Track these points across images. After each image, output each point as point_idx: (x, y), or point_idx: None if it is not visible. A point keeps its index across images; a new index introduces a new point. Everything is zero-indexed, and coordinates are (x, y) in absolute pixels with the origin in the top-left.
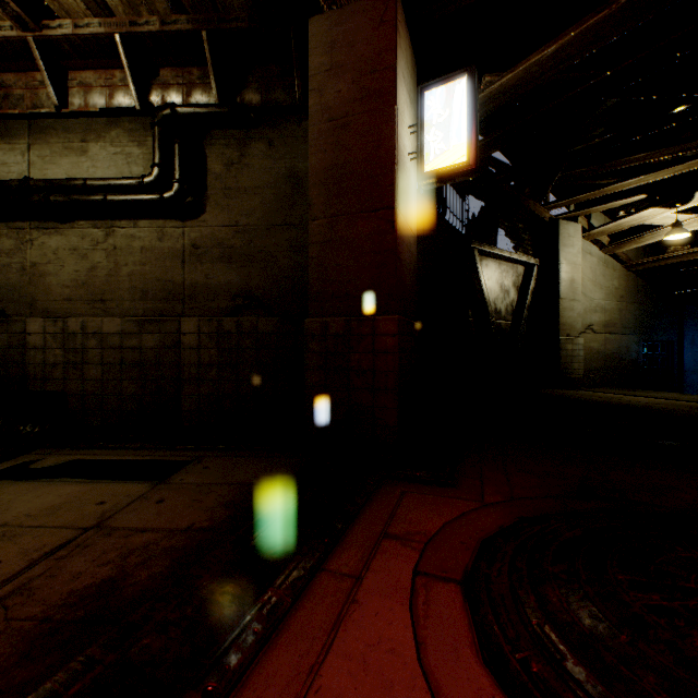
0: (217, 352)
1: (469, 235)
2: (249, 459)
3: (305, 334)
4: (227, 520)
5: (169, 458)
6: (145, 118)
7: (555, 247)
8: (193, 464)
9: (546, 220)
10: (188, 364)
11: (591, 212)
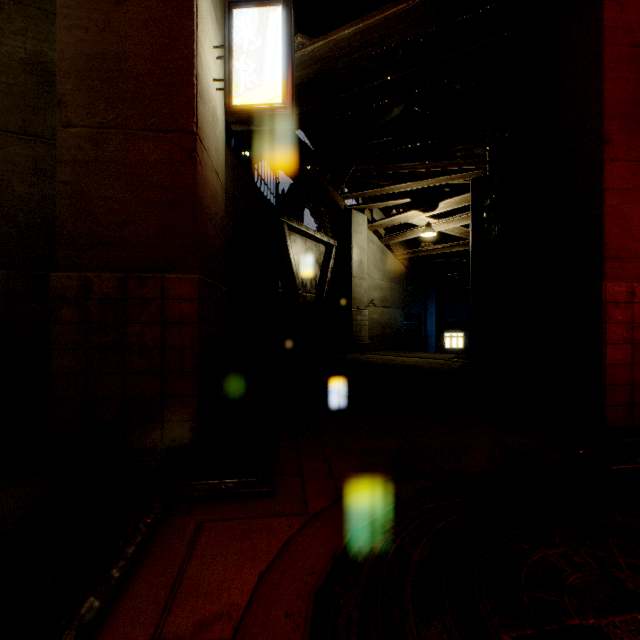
0: None
1: (279, 208)
2: None
3: (51, 295)
4: None
5: None
6: None
7: (349, 232)
8: None
9: (343, 208)
10: None
11: (374, 207)
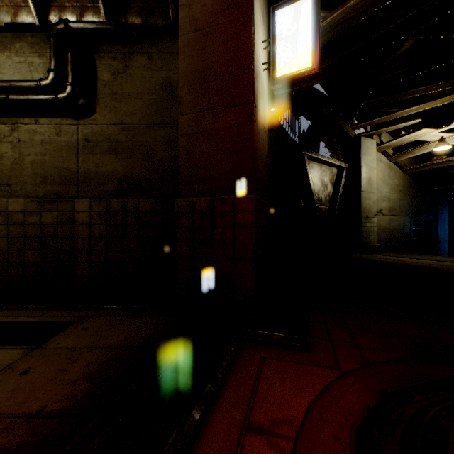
0: (105, 227)
1: (300, 144)
2: (127, 319)
3: (176, 211)
4: (83, 399)
5: (56, 319)
6: (45, 34)
7: (358, 155)
8: (76, 324)
9: (352, 137)
10: (81, 237)
11: (382, 131)
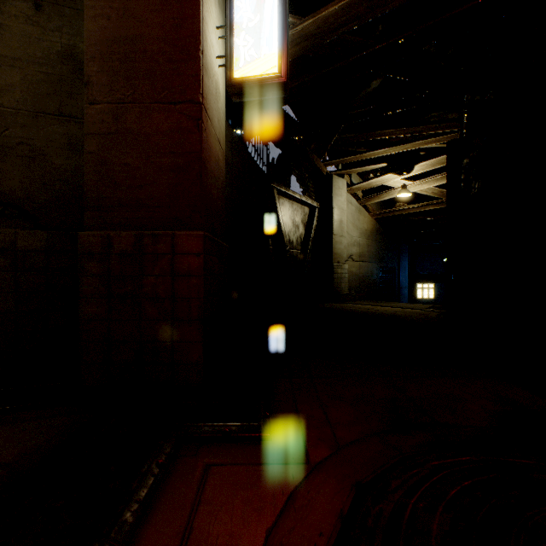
0: None
1: (270, 176)
2: None
3: (80, 251)
4: None
5: None
6: None
7: (330, 195)
8: None
9: (325, 174)
10: None
11: (353, 172)
